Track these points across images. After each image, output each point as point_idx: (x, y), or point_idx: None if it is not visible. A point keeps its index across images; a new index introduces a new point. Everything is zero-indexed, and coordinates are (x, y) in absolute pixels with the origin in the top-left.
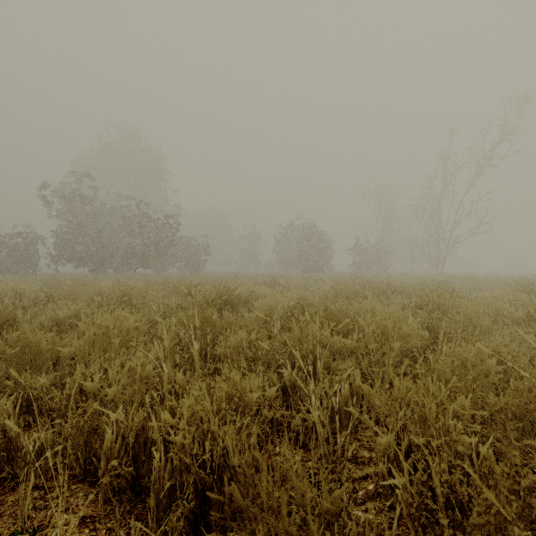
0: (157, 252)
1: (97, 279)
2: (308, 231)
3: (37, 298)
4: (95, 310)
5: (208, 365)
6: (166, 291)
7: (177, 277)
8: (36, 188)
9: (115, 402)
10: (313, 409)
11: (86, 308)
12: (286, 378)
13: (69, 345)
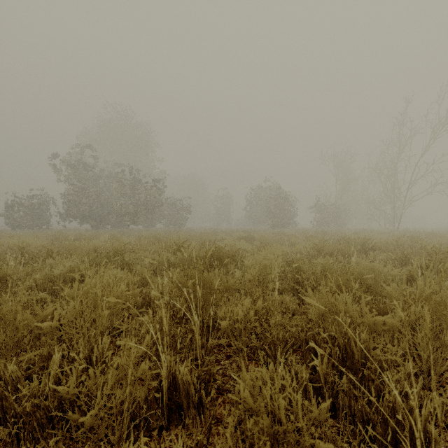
0: (147, 211)
1: (96, 234)
2: (274, 192)
3: (38, 253)
4: (89, 266)
5: (211, 342)
6: (155, 247)
7: (163, 232)
8: (48, 157)
9: (96, 426)
10: (380, 437)
11: (81, 265)
12: (320, 374)
13: (52, 316)
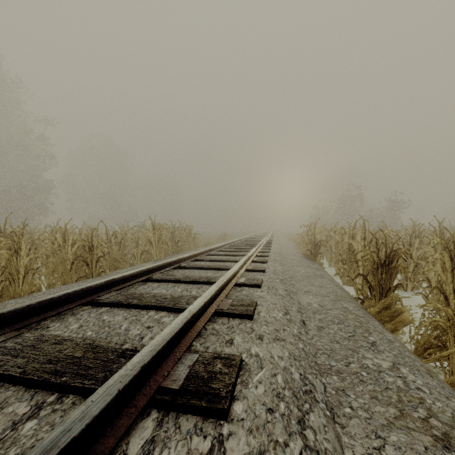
0: None
1: None
2: None
3: None
4: None
5: None
6: None
7: None
8: None
9: None
10: None
11: None
12: None
13: None
